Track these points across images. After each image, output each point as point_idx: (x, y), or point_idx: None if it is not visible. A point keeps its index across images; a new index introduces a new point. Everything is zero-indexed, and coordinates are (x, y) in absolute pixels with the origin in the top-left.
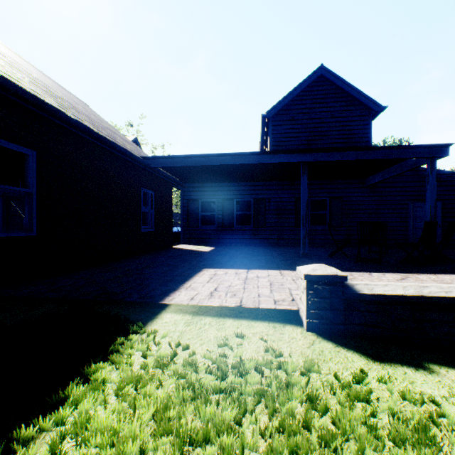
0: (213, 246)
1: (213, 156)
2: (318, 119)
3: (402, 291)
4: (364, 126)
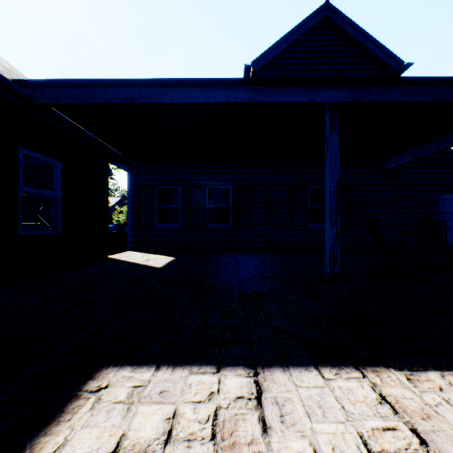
0: (174, 254)
1: (164, 85)
2: None
3: None
4: None
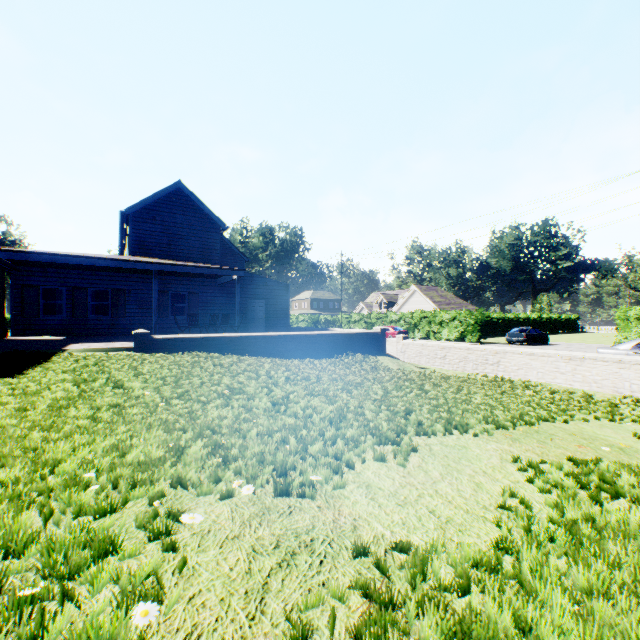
0: (63, 336)
1: (72, 257)
2: (179, 224)
3: (170, 336)
4: (216, 237)
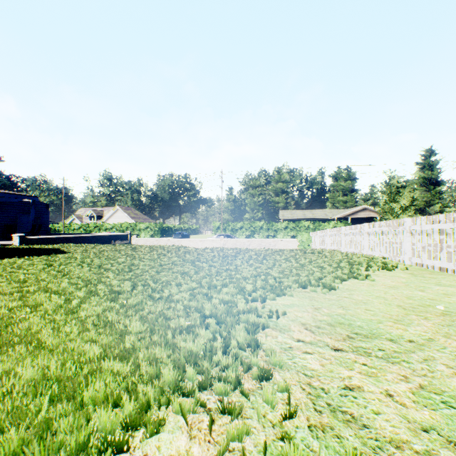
0: None
1: None
2: None
3: (36, 237)
4: None
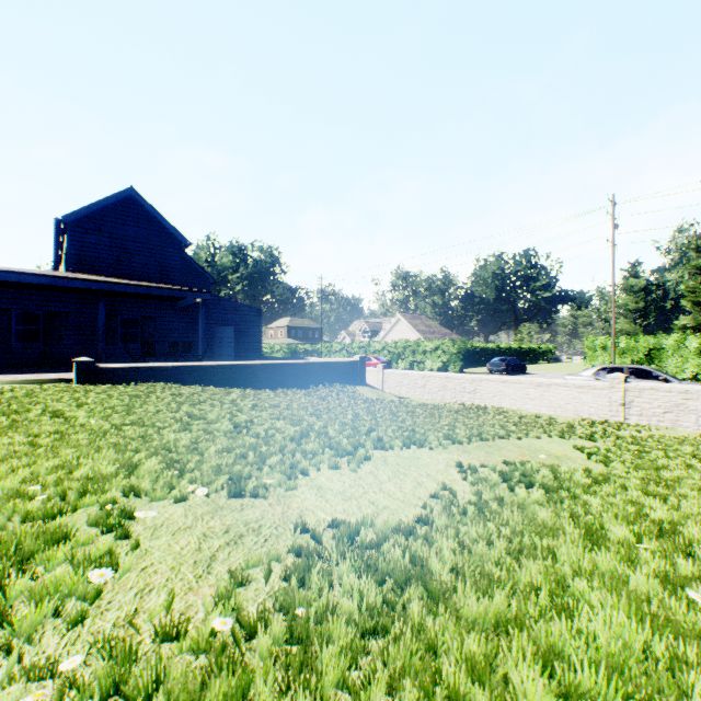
0: None
1: None
2: (131, 237)
3: (121, 366)
4: (177, 254)
